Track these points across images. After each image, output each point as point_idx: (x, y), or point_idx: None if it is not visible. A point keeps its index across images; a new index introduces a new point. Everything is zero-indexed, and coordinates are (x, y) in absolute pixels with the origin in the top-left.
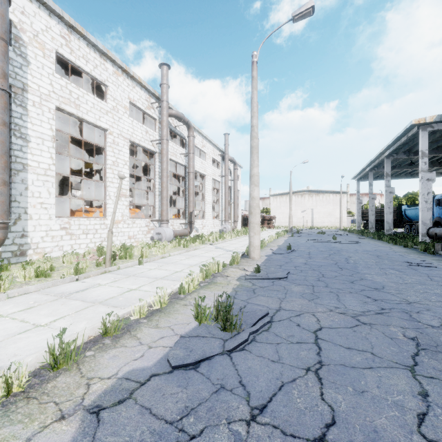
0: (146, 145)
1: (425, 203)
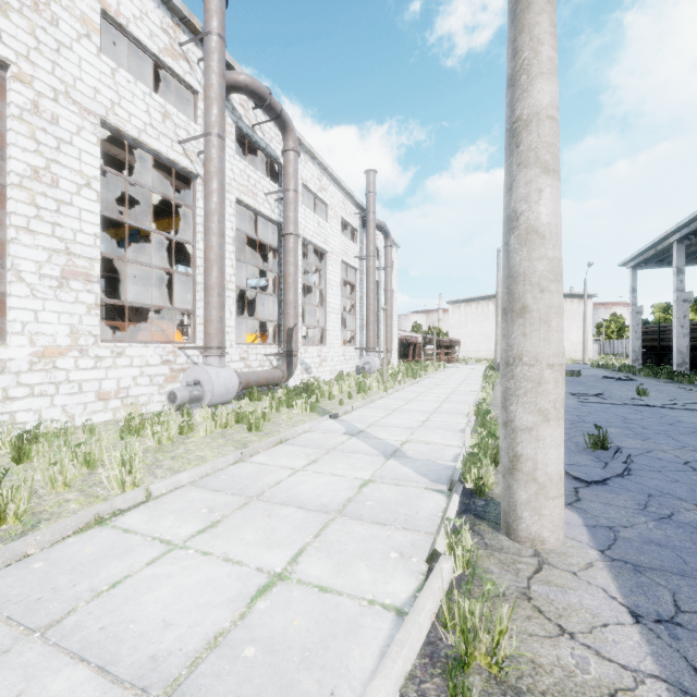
0: (165, 149)
1: None
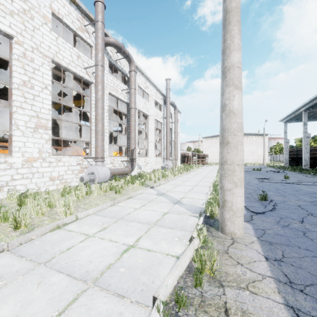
0: (78, 71)
1: None
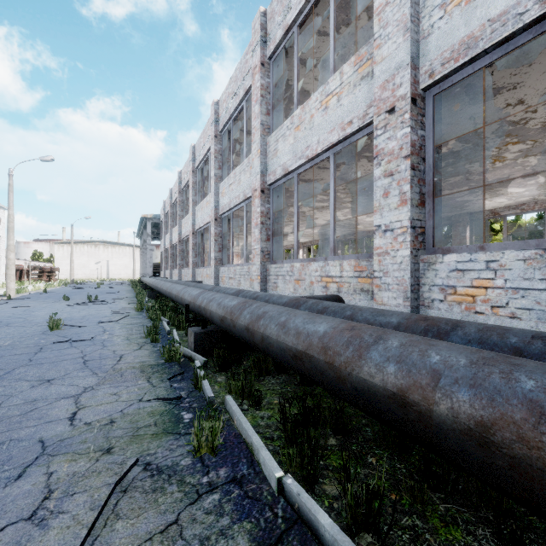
0: None
1: (149, 263)
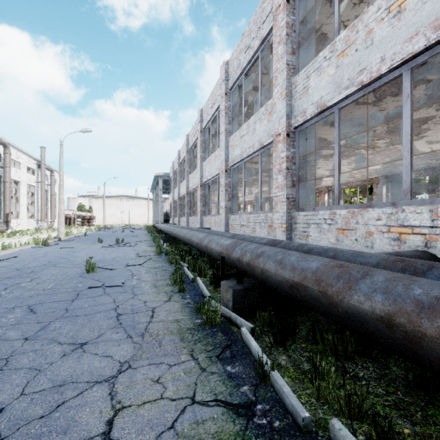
0: None
1: (161, 212)
